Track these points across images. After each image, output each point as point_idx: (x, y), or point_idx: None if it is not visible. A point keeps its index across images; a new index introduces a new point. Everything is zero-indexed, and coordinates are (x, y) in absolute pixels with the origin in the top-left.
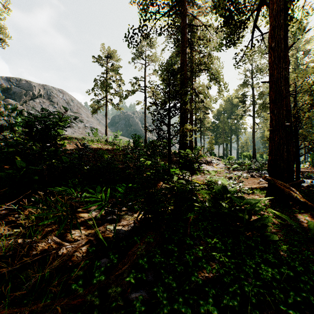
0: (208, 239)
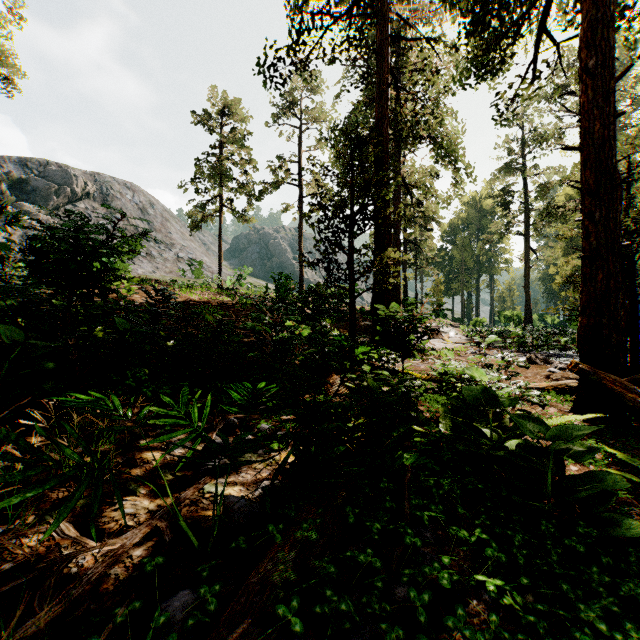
0: (459, 530)
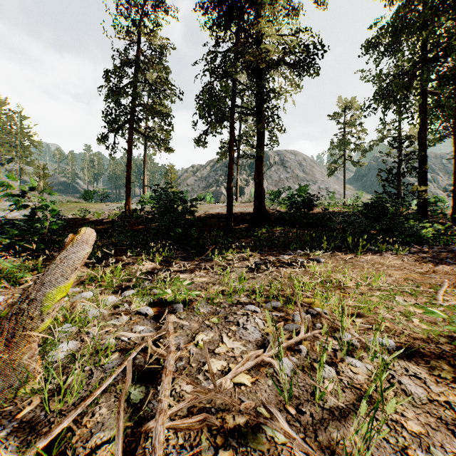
0: None
